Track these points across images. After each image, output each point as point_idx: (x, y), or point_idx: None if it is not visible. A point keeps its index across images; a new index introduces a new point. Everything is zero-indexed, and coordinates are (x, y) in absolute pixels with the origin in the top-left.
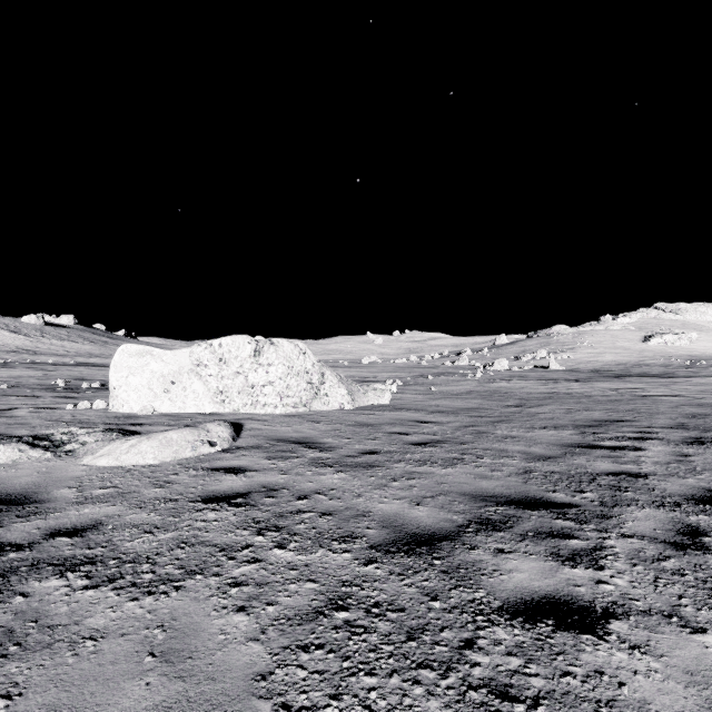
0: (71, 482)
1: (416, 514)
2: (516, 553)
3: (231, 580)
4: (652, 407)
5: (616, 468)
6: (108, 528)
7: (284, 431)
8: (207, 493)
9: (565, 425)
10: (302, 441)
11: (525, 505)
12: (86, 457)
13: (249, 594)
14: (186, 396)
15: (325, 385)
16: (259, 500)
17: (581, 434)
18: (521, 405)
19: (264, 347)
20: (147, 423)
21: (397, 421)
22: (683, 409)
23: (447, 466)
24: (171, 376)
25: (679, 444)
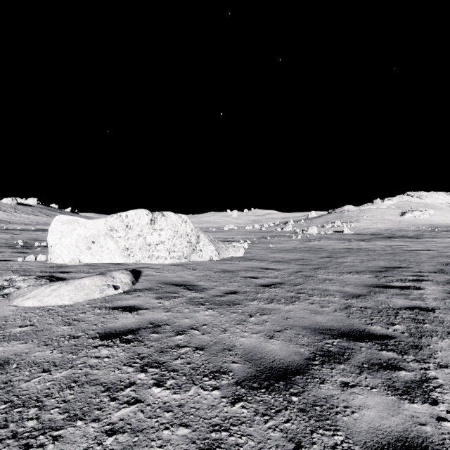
0: None
1: (271, 347)
2: (359, 387)
3: (109, 426)
4: (417, 258)
5: (410, 304)
6: (12, 367)
7: (170, 276)
8: (105, 330)
9: (363, 271)
10: (182, 284)
11: (354, 337)
12: (17, 299)
13: (123, 445)
14: (102, 252)
15: (200, 244)
16: (146, 335)
17: (376, 277)
18: (330, 257)
19: (157, 218)
20: (72, 271)
21: (249, 268)
22: (438, 259)
23: (289, 303)
24: (92, 238)
25: (445, 284)
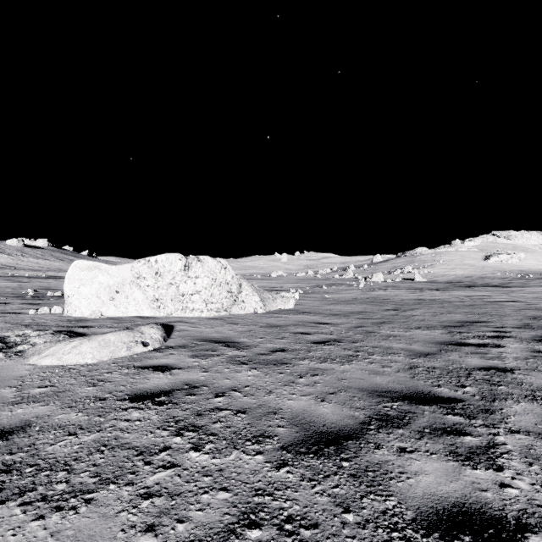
0: (14, 381)
1: (322, 411)
2: (418, 452)
3: (144, 490)
4: (500, 311)
5: (485, 364)
6: (34, 430)
7: (207, 331)
8: (135, 391)
9: (435, 325)
10: (222, 340)
11: (417, 400)
12: (32, 357)
13: (160, 508)
14: (128, 303)
15: (242, 293)
16: (181, 397)
17: (449, 333)
18: (397, 309)
19: (192, 263)
20: (93, 325)
21: (300, 322)
22: (525, 312)
23: (345, 363)
24: (116, 286)
25: (530, 341)
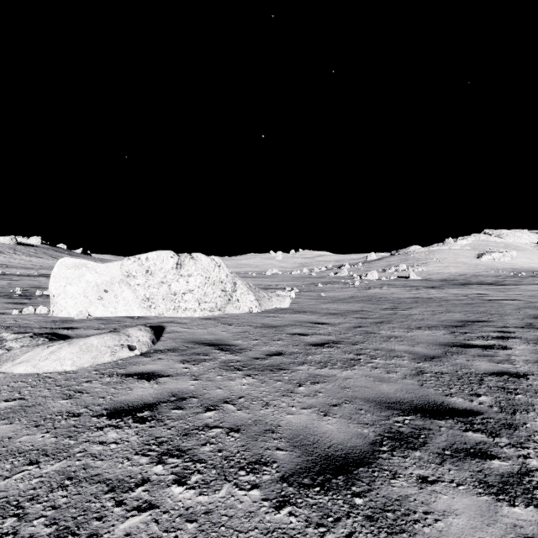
0: None
1: (326, 428)
2: (442, 483)
3: None
4: (500, 309)
5: (496, 368)
6: None
7: (200, 333)
8: (114, 404)
9: (436, 325)
10: (215, 343)
11: (430, 413)
12: (5, 364)
13: None
14: (117, 302)
15: (237, 292)
16: (166, 412)
17: (452, 334)
18: (395, 308)
19: (184, 261)
20: (79, 327)
21: (297, 322)
22: (525, 311)
23: (346, 368)
24: (104, 285)
25: (537, 343)
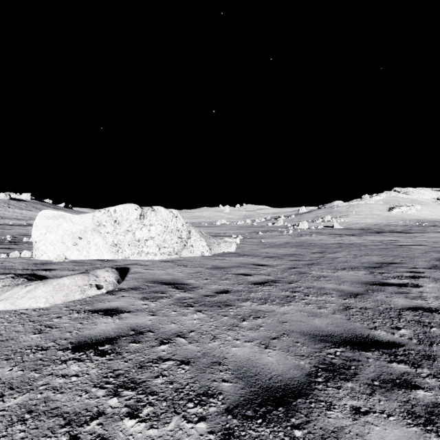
0: None
1: (267, 360)
2: (374, 414)
3: None
4: (409, 253)
5: (411, 304)
6: None
7: (159, 273)
8: (79, 338)
9: (357, 267)
10: (171, 282)
11: (358, 345)
12: None
13: None
14: (90, 248)
15: (191, 239)
16: (125, 345)
17: (371, 274)
18: (322, 252)
19: (147, 212)
20: (56, 268)
21: (241, 264)
22: (431, 255)
23: (284, 304)
24: (79, 233)
25: None
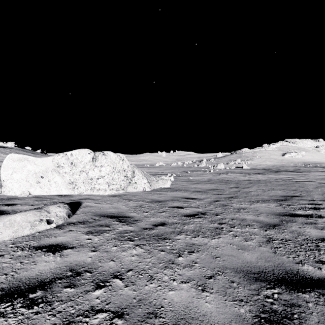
0: None
1: (205, 308)
2: None
3: None
4: (305, 188)
5: (323, 234)
6: None
7: (106, 207)
8: (12, 283)
9: (268, 199)
10: (116, 215)
11: (292, 285)
12: None
13: None
14: (50, 185)
15: (135, 177)
16: (58, 291)
17: (281, 206)
18: (238, 187)
19: (98, 156)
20: (18, 203)
21: (175, 198)
22: (322, 189)
23: (214, 236)
24: (41, 173)
25: None
